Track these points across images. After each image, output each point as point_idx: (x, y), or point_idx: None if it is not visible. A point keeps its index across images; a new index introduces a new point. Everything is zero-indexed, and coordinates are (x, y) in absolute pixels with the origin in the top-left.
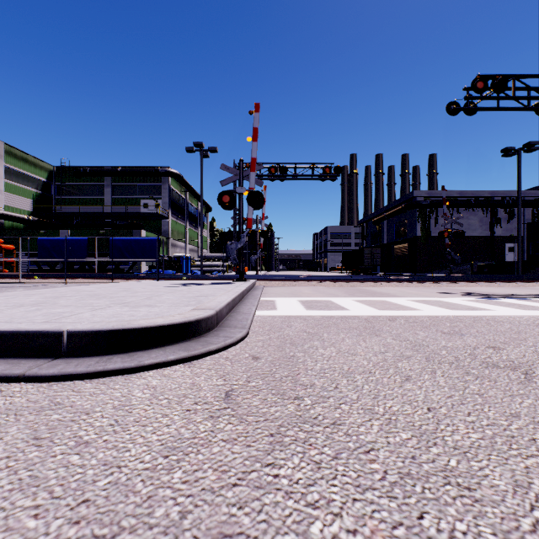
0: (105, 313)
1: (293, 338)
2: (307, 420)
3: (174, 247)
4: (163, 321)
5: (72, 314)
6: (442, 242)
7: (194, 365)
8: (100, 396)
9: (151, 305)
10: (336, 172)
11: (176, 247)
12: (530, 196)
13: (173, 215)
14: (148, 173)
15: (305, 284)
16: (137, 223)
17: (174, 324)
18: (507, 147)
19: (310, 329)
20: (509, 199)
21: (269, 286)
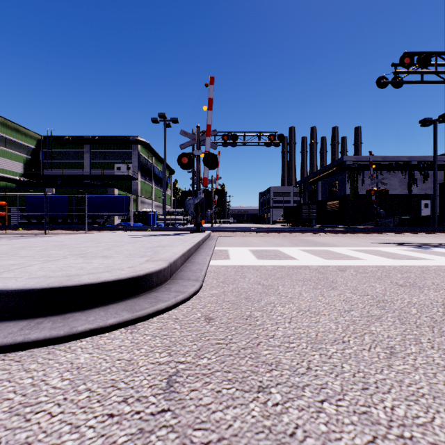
0: (55, 266)
1: (248, 291)
2: (282, 441)
3: (143, 203)
4: (108, 276)
5: (20, 267)
6: (368, 200)
7: (137, 330)
8: (2, 384)
9: (107, 256)
10: (279, 139)
11: (144, 203)
12: (441, 161)
13: (141, 176)
14: (121, 141)
15: (253, 234)
16: (112, 183)
17: (121, 280)
18: (425, 118)
19: (264, 281)
20: (424, 163)
21: (223, 237)
